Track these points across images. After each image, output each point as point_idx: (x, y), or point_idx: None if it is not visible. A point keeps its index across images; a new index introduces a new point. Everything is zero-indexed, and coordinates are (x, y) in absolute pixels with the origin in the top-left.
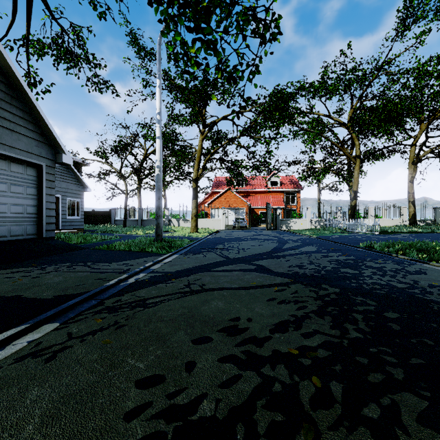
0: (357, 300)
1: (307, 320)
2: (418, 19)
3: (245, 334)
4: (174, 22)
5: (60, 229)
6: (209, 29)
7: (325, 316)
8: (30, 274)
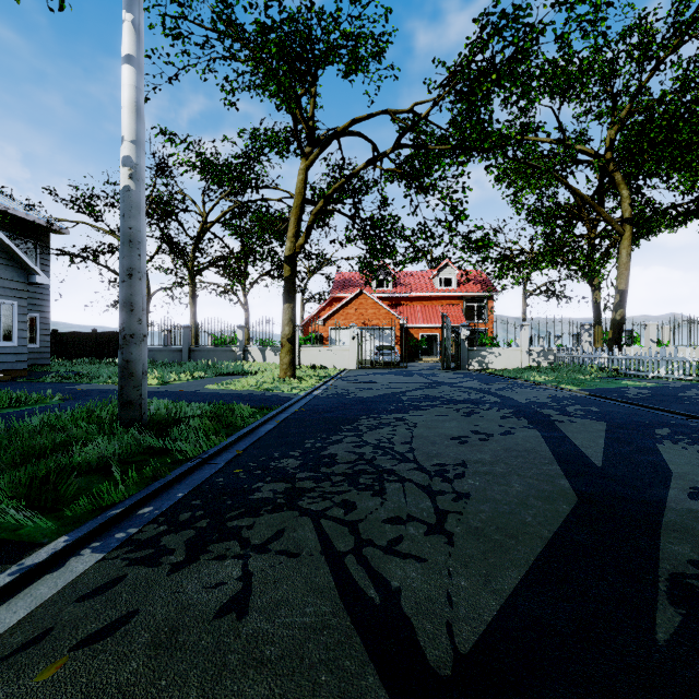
0: None
1: None
2: None
3: None
4: None
5: None
6: None
7: None
8: None
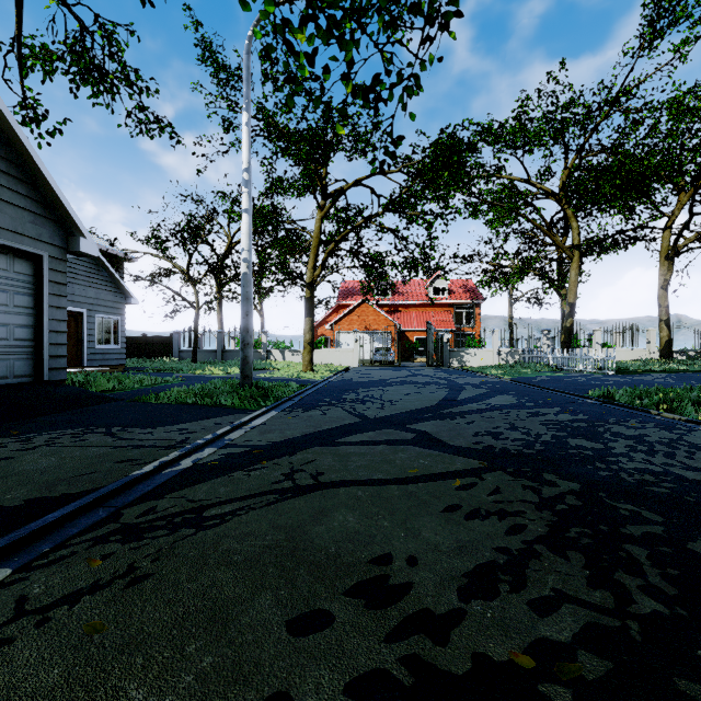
0: (621, 511)
1: (534, 561)
2: (677, 20)
3: (405, 603)
4: None
5: (84, 366)
6: None
7: (569, 552)
8: None
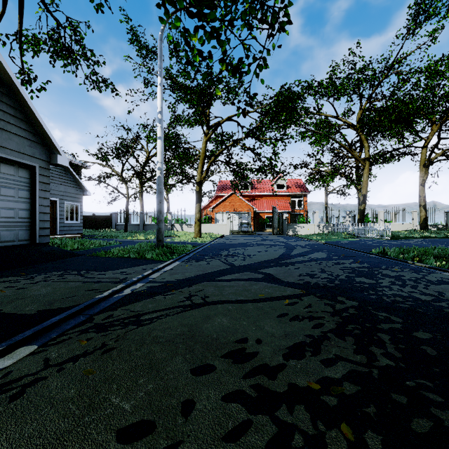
0: (379, 316)
1: (326, 341)
2: (430, 16)
3: (254, 361)
4: (174, 4)
5: (57, 234)
6: (212, 14)
7: (346, 337)
8: (16, 285)
